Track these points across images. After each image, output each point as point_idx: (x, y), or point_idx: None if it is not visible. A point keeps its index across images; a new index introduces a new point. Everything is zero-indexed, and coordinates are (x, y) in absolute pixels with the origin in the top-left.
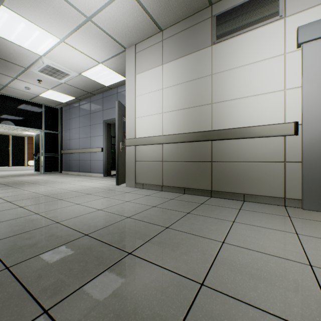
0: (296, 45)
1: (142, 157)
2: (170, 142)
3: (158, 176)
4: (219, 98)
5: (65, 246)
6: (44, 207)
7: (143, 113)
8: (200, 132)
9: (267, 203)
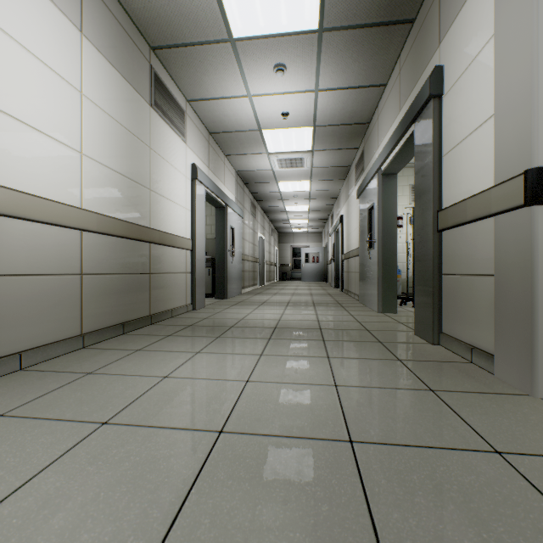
0: (191, 176)
1: (12, 261)
2: (107, 233)
3: (71, 315)
4: (156, 187)
5: (344, 340)
6: (307, 402)
7: (16, 105)
8: (146, 227)
9: (182, 313)
